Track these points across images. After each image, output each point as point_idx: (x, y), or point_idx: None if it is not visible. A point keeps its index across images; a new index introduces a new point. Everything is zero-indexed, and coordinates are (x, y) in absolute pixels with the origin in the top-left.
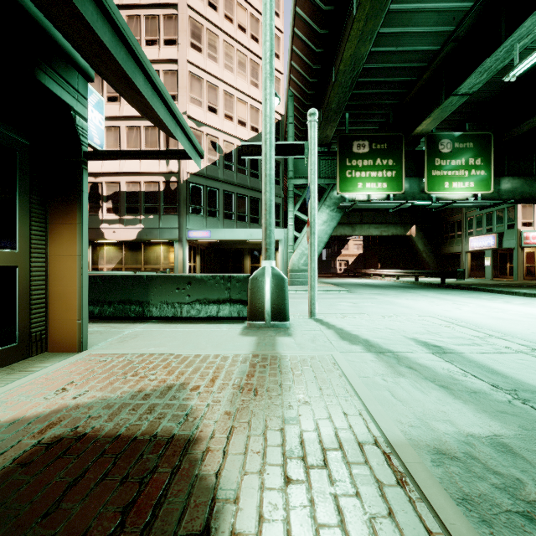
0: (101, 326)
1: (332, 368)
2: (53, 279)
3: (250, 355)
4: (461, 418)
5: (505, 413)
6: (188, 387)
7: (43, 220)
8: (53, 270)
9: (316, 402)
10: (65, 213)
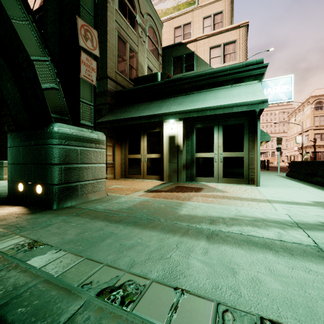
0: (302, 186)
1: (247, 206)
2: (255, 160)
3: (264, 199)
4: (191, 211)
5: (190, 218)
6: (225, 192)
7: (254, 141)
8: (255, 157)
9: (211, 200)
10: (256, 138)
